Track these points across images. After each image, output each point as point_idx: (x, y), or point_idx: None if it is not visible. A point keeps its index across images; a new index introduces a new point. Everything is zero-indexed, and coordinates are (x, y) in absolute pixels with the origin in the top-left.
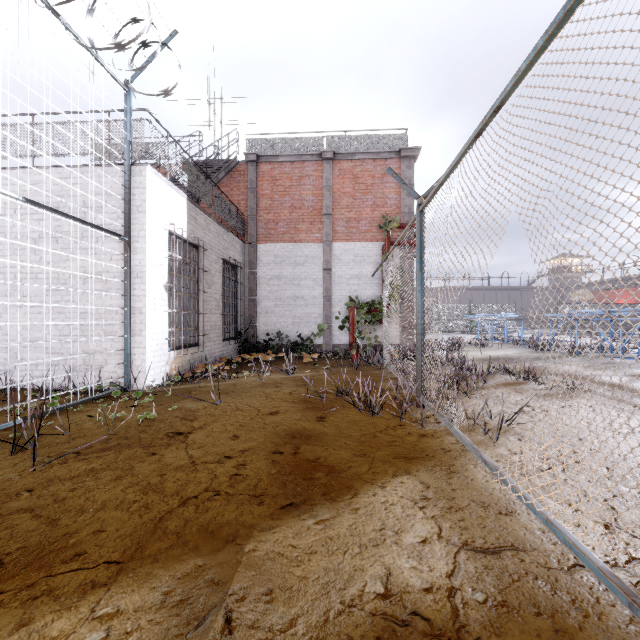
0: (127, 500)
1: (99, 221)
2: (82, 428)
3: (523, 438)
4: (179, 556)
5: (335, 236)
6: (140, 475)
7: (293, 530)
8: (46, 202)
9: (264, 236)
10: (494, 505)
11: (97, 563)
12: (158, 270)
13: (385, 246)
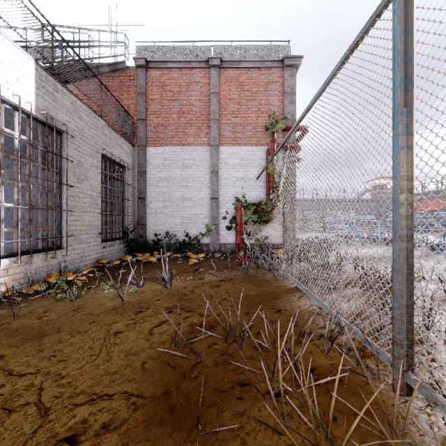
0: None
1: None
2: None
3: None
4: None
5: (222, 140)
6: None
7: None
8: None
9: (153, 139)
10: None
11: None
12: None
13: (271, 148)
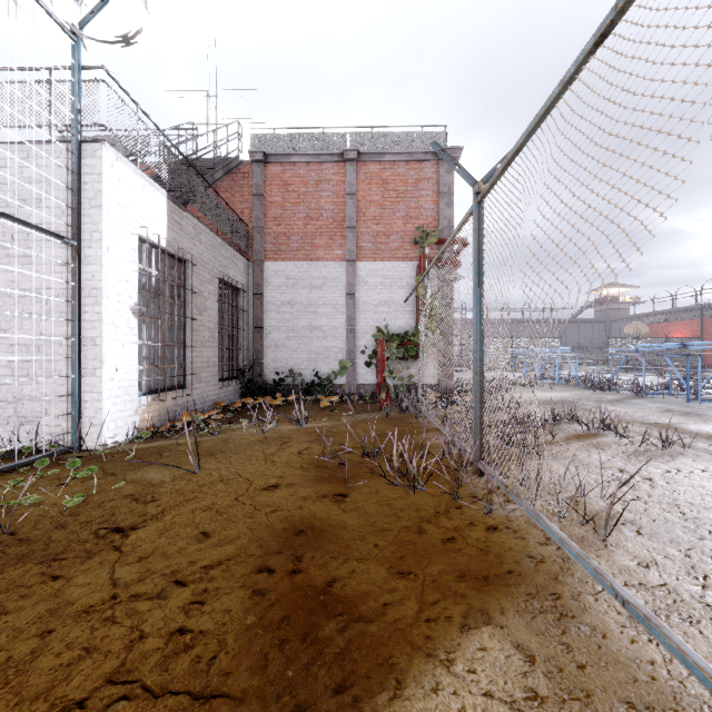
0: None
1: (36, 219)
2: None
3: (642, 531)
4: None
5: (360, 254)
6: (3, 635)
7: None
8: None
9: (273, 253)
10: None
11: None
12: (122, 287)
13: (420, 265)
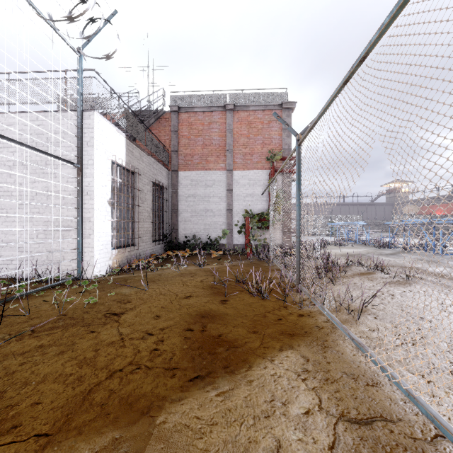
0: (64, 373)
1: (58, 153)
2: (40, 310)
3: (378, 317)
4: (100, 428)
5: (235, 166)
6: (79, 350)
7: (198, 402)
8: (18, 138)
9: (183, 166)
10: (362, 377)
11: (29, 436)
12: (103, 189)
13: (271, 173)
